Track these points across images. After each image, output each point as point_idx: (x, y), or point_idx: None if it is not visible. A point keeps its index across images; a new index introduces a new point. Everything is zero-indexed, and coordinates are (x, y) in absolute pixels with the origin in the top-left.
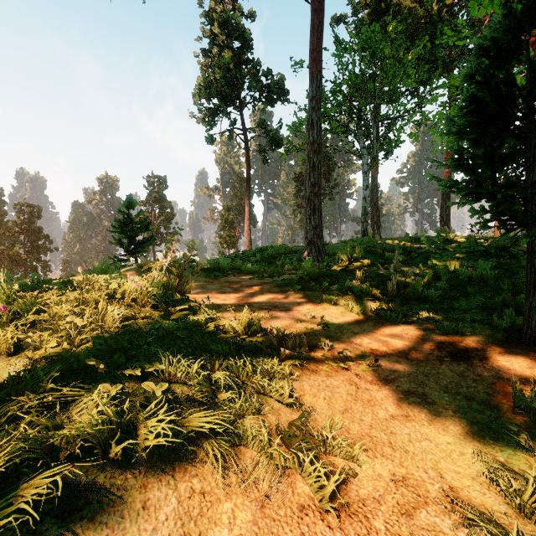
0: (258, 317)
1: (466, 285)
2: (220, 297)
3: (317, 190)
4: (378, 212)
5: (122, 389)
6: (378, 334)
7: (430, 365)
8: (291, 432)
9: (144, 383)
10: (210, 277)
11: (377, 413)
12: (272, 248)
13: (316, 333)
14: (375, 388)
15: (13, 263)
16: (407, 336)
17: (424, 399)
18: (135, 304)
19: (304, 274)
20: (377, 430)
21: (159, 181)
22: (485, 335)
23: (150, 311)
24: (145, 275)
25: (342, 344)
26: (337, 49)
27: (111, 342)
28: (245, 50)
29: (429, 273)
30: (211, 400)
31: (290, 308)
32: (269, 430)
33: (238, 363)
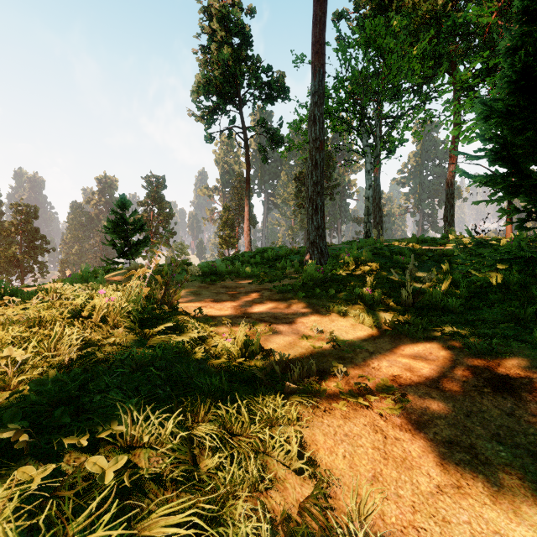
0: (257, 336)
1: (487, 292)
2: (215, 306)
3: (320, 189)
4: (381, 212)
5: (57, 467)
6: (398, 354)
7: (469, 399)
8: (304, 530)
9: (89, 459)
10: (206, 282)
11: (417, 482)
12: (272, 249)
13: (325, 353)
14: (407, 436)
15: (9, 264)
16: (432, 356)
17: (474, 455)
18: (106, 323)
19: (307, 279)
20: (423, 516)
21: (158, 181)
22: (525, 356)
23: (123, 334)
24: (128, 284)
25: (358, 368)
26: (340, 43)
27: (58, 385)
28: (245, 46)
29: (446, 279)
30: (190, 473)
31: (293, 320)
32: (271, 524)
33: (230, 407)
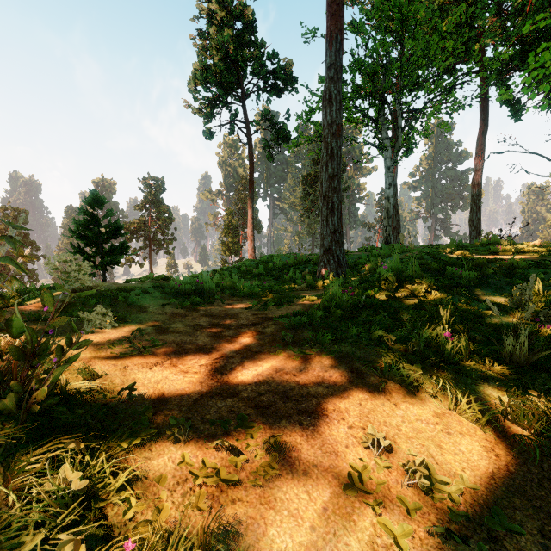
0: None
1: None
2: (180, 362)
3: (337, 184)
4: (398, 215)
5: None
6: None
7: None
8: None
9: None
10: (185, 306)
11: None
12: (278, 257)
13: None
14: None
15: None
16: None
17: None
18: None
19: (331, 304)
20: None
21: (156, 183)
22: None
23: None
24: None
25: None
26: (360, 11)
27: None
28: (248, 29)
29: None
30: None
31: (319, 402)
32: None
33: None
